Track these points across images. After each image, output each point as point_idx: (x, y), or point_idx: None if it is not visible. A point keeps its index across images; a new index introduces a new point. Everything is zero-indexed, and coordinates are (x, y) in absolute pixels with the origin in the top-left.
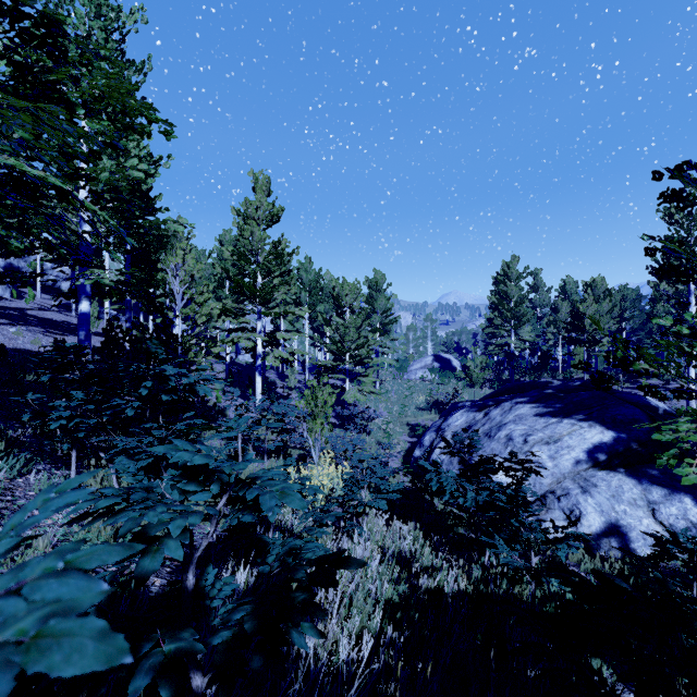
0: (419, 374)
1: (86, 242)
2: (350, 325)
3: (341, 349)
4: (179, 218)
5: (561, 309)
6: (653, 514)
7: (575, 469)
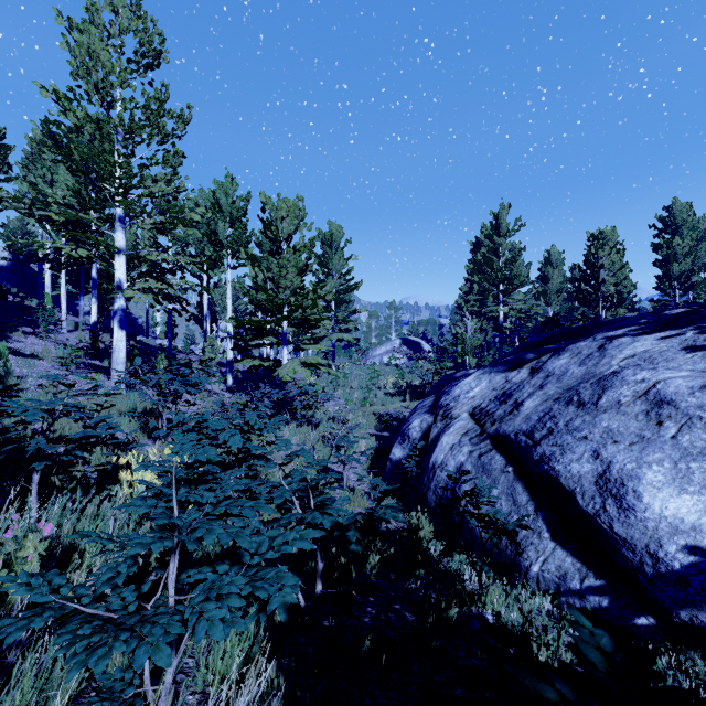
0: (385, 359)
1: None
2: (287, 262)
3: (273, 297)
4: None
5: (552, 278)
6: None
7: None
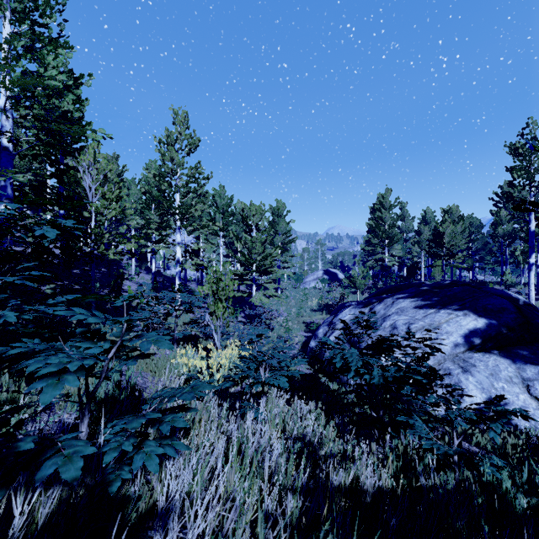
0: (312, 284)
1: (7, 147)
2: (256, 240)
3: (249, 259)
4: (114, 154)
5: (423, 232)
6: (528, 390)
7: (454, 352)
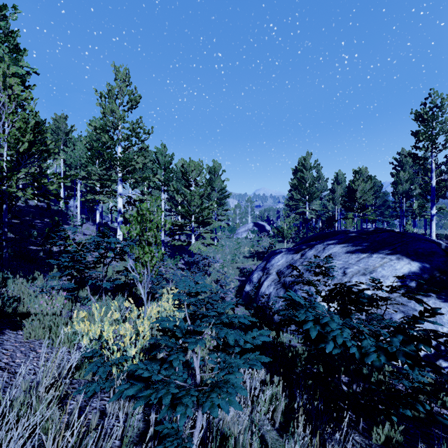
0: (244, 235)
1: None
2: (195, 193)
3: (188, 211)
4: (63, 115)
5: (337, 191)
6: None
7: (391, 296)
